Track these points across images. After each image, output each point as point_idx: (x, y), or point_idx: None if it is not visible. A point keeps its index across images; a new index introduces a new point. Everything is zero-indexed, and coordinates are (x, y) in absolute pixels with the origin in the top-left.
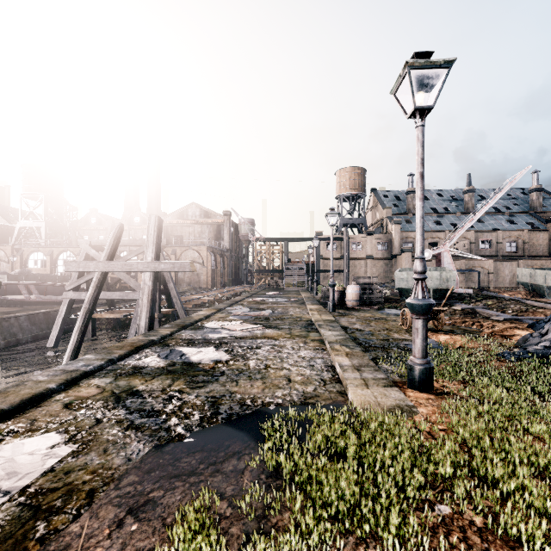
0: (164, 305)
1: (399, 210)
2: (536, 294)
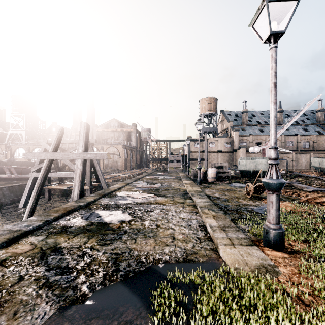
0: (94, 180)
1: (238, 123)
2: (323, 174)
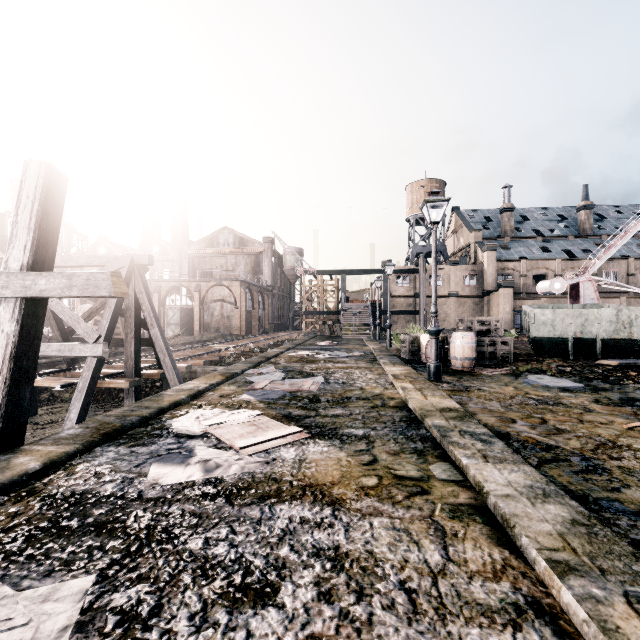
0: None
1: (492, 233)
2: None
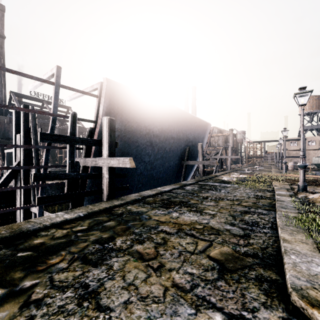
0: None
1: None
2: None
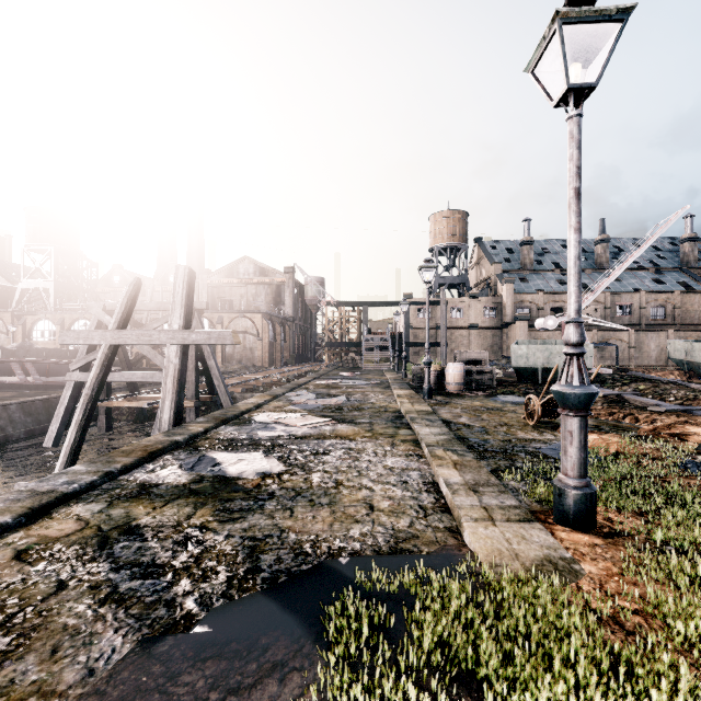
0: (204, 389)
1: (512, 266)
2: (694, 375)
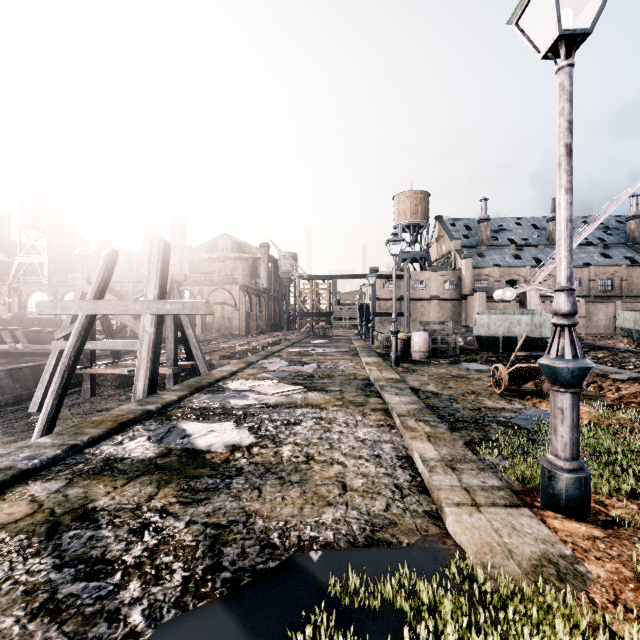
0: (183, 356)
1: (470, 242)
2: None
